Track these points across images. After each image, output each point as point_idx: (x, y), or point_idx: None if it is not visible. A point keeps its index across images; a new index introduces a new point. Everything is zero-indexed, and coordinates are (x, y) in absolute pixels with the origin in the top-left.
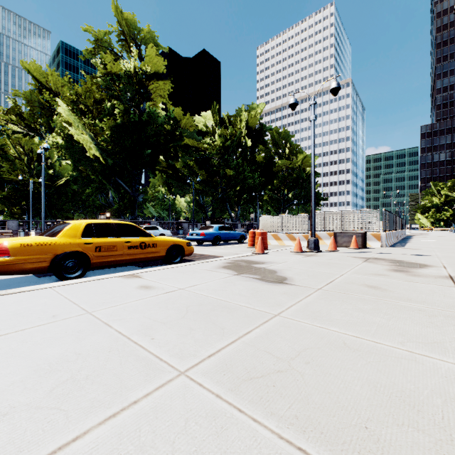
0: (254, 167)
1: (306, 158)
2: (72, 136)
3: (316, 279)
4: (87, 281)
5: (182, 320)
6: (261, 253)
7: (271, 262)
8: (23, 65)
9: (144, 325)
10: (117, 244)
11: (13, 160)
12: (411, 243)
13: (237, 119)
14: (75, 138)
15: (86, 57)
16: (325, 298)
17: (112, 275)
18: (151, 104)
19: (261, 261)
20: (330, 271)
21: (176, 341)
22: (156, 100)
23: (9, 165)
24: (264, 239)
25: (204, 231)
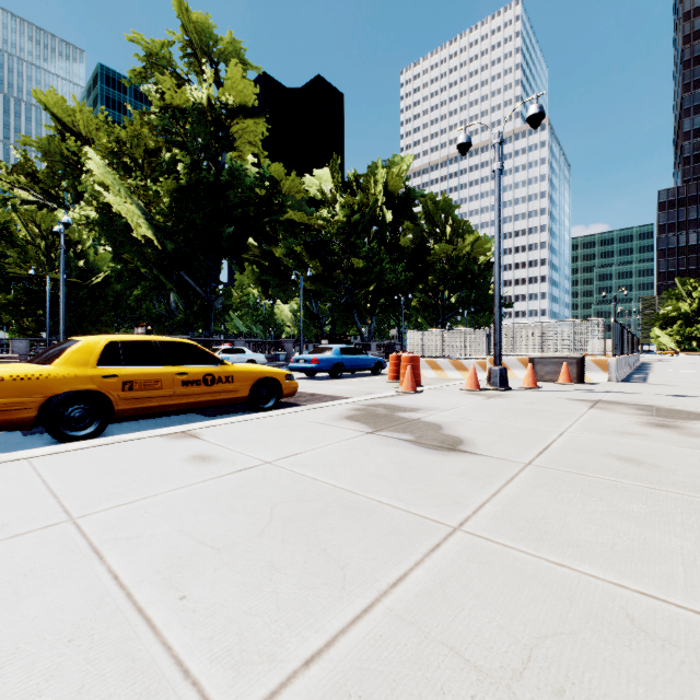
0: (397, 255)
1: (479, 242)
2: (110, 205)
3: (517, 441)
4: (100, 444)
5: (257, 541)
6: (411, 392)
7: (429, 409)
8: (36, 97)
9: (174, 556)
10: (163, 377)
11: (23, 245)
12: (656, 375)
13: (369, 179)
14: (113, 209)
15: (132, 82)
16: (546, 485)
17: (149, 433)
18: (235, 157)
19: (413, 407)
20: (538, 427)
21: (235, 607)
22: (243, 150)
23: (18, 253)
24: (416, 368)
25: (317, 355)
